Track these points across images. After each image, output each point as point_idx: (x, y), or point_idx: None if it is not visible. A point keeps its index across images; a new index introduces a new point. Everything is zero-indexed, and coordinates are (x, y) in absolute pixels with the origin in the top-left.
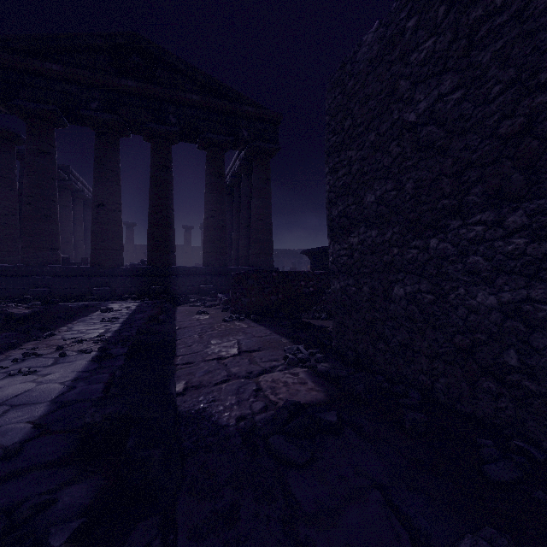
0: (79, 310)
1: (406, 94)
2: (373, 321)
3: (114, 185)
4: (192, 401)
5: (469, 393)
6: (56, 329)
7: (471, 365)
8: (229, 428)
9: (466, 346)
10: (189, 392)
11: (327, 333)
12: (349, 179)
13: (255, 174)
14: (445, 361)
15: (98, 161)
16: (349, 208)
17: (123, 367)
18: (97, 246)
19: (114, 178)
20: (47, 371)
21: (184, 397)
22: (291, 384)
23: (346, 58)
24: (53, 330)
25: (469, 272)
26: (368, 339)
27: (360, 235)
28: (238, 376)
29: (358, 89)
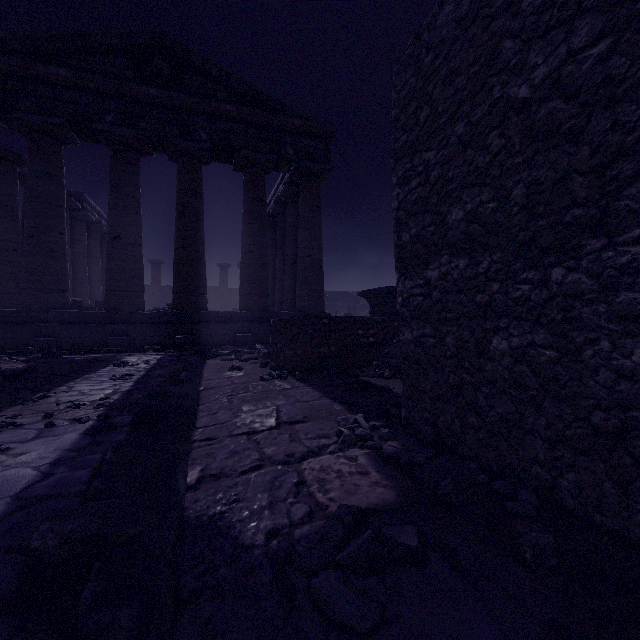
0: (87, 365)
1: (514, 59)
2: (460, 385)
3: (134, 214)
4: (207, 500)
5: (617, 500)
6: (53, 389)
7: (621, 458)
8: (254, 551)
9: (612, 429)
10: (204, 485)
11: (393, 397)
12: (426, 190)
13: (303, 201)
14: (576, 449)
15: (114, 184)
16: (426, 230)
17: (118, 447)
18: (113, 287)
19: (132, 205)
20: (22, 449)
21: (196, 492)
22: (347, 474)
23: (422, 26)
24: (48, 390)
25: (619, 316)
26: (453, 410)
27: (441, 266)
28: (274, 460)
29: (440, 64)
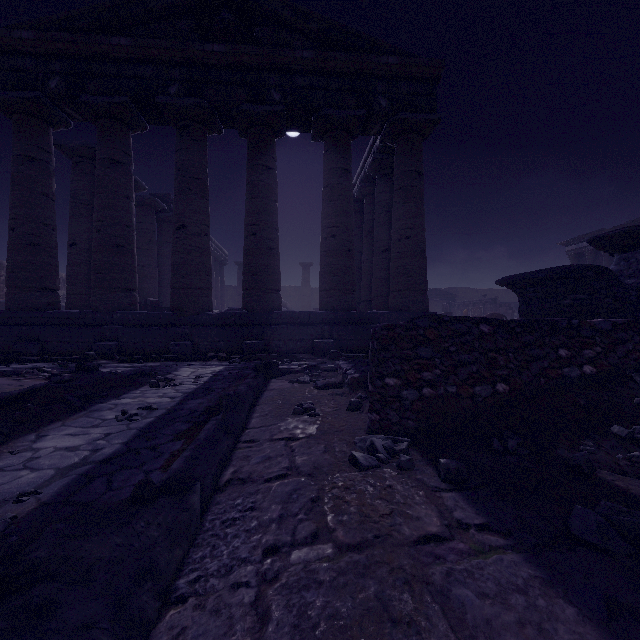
0: (119, 383)
1: None
2: None
3: (199, 199)
4: None
5: None
6: (6, 442)
7: None
8: None
9: None
10: None
11: None
12: None
13: (399, 167)
14: None
15: (179, 166)
16: None
17: None
18: (177, 284)
19: (198, 188)
20: None
21: None
22: None
23: None
24: None
25: None
26: None
27: None
28: None
29: None
